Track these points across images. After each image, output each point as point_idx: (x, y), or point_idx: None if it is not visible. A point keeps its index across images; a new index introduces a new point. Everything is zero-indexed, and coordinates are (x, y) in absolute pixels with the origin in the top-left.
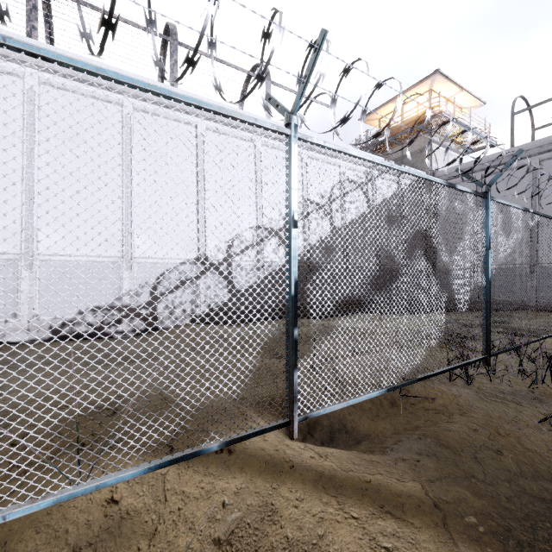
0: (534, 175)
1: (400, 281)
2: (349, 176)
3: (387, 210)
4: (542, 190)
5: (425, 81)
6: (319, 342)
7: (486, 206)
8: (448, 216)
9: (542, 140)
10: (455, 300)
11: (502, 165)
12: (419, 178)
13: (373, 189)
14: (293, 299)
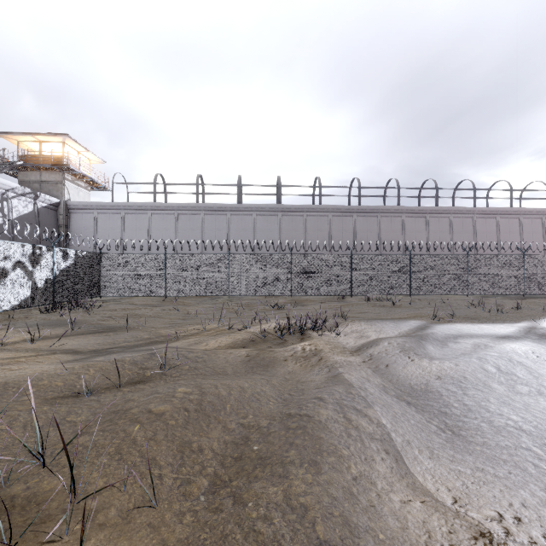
0: (122, 220)
1: (9, 277)
2: None
3: (4, 255)
4: (126, 229)
5: (59, 136)
6: None
7: (53, 251)
8: (33, 255)
9: (125, 203)
10: (37, 283)
11: (108, 210)
12: (55, 203)
13: (9, 207)
14: None
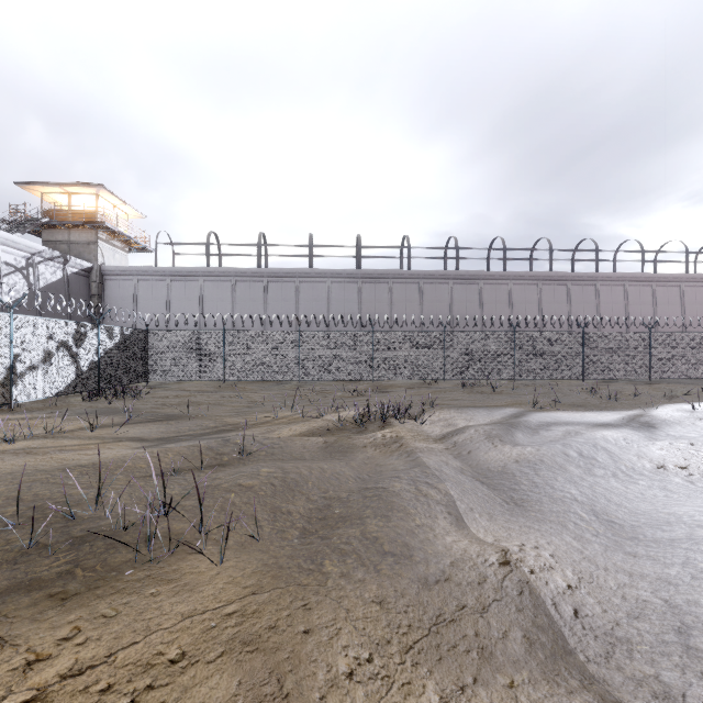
0: (168, 289)
1: (54, 359)
2: (7, 259)
3: (48, 334)
4: (173, 299)
5: (92, 187)
6: (21, 380)
7: (98, 328)
8: (77, 334)
9: (172, 268)
10: (81, 366)
11: (151, 276)
12: (87, 269)
13: (35, 274)
14: (12, 366)
